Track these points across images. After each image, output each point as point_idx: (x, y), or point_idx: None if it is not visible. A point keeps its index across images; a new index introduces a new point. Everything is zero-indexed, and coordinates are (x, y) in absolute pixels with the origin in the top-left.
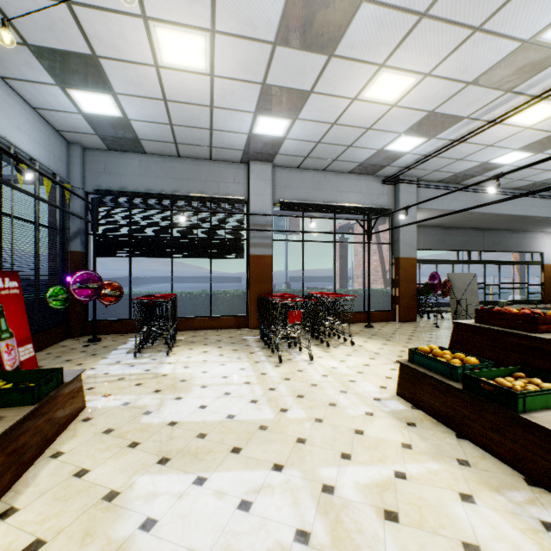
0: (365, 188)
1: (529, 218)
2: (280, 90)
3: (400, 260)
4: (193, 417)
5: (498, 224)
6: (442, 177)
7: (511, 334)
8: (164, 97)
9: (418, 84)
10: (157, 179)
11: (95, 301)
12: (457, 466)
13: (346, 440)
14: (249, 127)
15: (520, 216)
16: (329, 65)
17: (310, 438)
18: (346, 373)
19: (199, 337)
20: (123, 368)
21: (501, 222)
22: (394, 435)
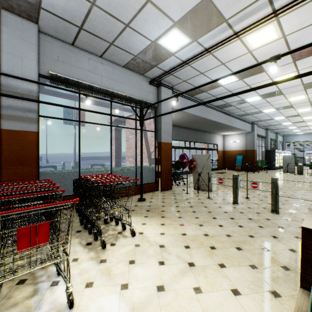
0: (137, 84)
1: (220, 124)
2: None
3: (162, 144)
4: None
5: (204, 127)
6: (186, 89)
7: None
8: None
9: None
10: None
11: None
12: None
13: None
14: None
15: (217, 122)
16: None
17: None
18: None
19: None
20: None
21: (206, 126)
22: None
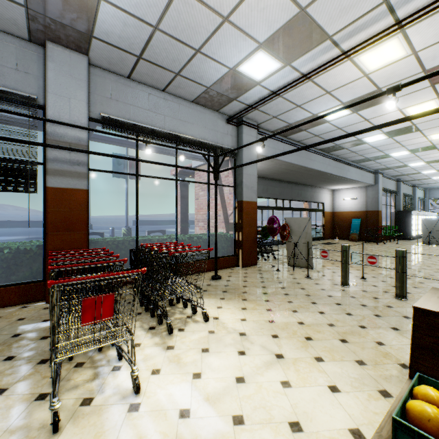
0: (210, 124)
1: (326, 175)
2: None
3: (244, 203)
4: None
5: (304, 179)
6: (277, 127)
7: None
8: None
9: None
10: None
11: None
12: None
13: None
14: None
15: (322, 172)
16: None
17: None
18: (212, 435)
19: None
20: None
21: (307, 177)
22: None
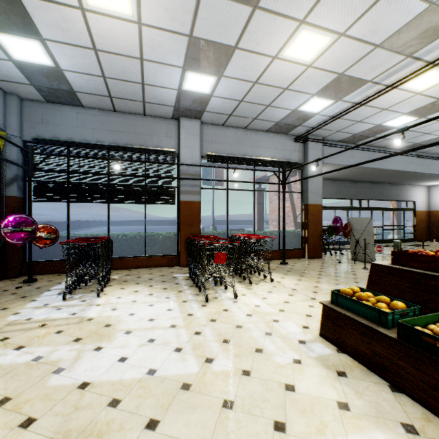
0: (280, 145)
1: (408, 173)
2: (206, 44)
3: (309, 206)
4: (109, 375)
5: (383, 178)
6: (342, 137)
7: (434, 277)
8: (94, 46)
9: (333, 45)
10: (94, 131)
11: (30, 244)
12: (405, 435)
13: (277, 401)
14: (178, 83)
15: (401, 171)
16: (253, 19)
17: (238, 400)
18: (269, 311)
19: (132, 276)
20: (49, 311)
21: (386, 176)
22: (327, 390)
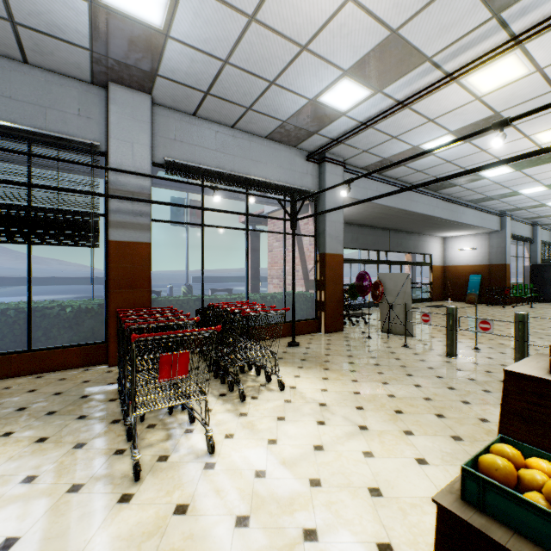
0: (286, 163)
1: (433, 219)
2: None
3: (327, 257)
4: None
5: (404, 224)
6: (368, 163)
7: None
8: None
9: None
10: None
11: None
12: None
13: None
14: None
15: (427, 216)
16: None
17: None
18: (288, 493)
19: None
20: None
21: (408, 222)
22: None
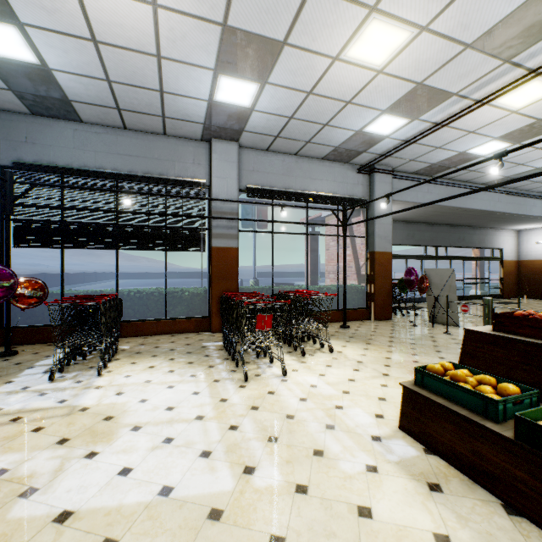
0: (339, 177)
1: (496, 214)
2: (245, 38)
3: (376, 254)
4: (102, 499)
5: (464, 220)
6: (417, 168)
7: None
8: (93, 36)
9: (412, 43)
10: (98, 154)
11: (8, 304)
12: None
13: (348, 535)
14: (208, 92)
15: (488, 212)
16: (308, 2)
17: (291, 536)
18: (329, 394)
19: (148, 346)
20: (27, 398)
21: (468, 218)
22: (418, 514)
